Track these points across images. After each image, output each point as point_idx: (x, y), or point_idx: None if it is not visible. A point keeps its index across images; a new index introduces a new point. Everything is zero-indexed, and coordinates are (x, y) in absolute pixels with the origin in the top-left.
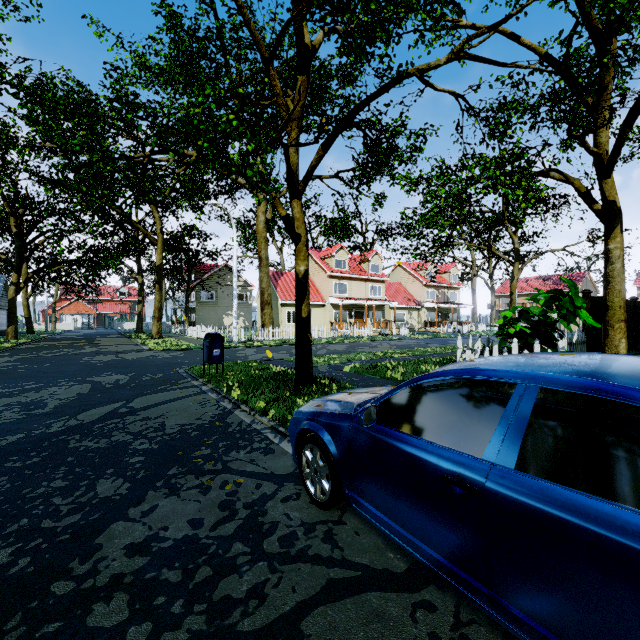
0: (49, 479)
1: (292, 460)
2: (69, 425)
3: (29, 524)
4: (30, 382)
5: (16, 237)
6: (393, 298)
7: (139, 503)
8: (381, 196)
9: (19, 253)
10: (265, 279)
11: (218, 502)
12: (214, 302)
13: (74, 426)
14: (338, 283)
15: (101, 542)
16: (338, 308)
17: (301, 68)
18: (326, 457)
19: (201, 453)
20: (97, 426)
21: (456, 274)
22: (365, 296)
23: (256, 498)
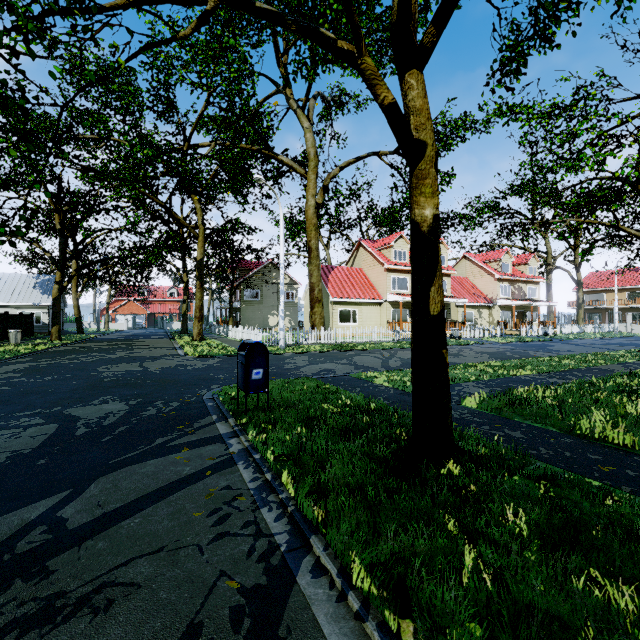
0: None
1: None
2: None
3: None
4: None
5: (60, 234)
6: (459, 294)
7: None
8: (448, 174)
9: (62, 250)
10: (315, 273)
11: None
12: (259, 301)
13: None
14: (397, 277)
15: None
16: (397, 306)
17: None
18: None
19: None
20: None
21: (535, 266)
22: None
23: None
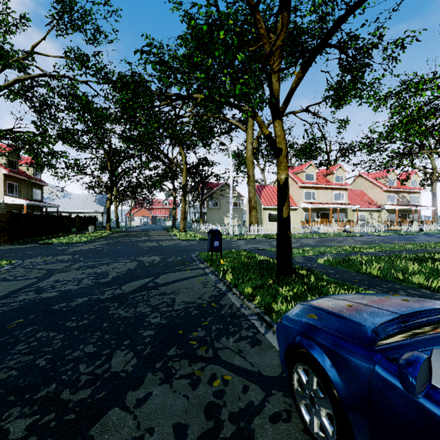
0: (85, 343)
1: (278, 358)
2: (115, 293)
3: (54, 391)
4: (106, 258)
5: (110, 172)
6: (355, 202)
7: (137, 386)
8: (344, 121)
9: (111, 181)
10: (252, 191)
11: (204, 404)
12: (218, 208)
13: (117, 295)
14: (307, 192)
15: (94, 434)
16: (307, 211)
17: (282, 6)
18: (328, 392)
19: (197, 335)
20: (131, 296)
21: (416, 180)
22: (330, 201)
23: (242, 407)
